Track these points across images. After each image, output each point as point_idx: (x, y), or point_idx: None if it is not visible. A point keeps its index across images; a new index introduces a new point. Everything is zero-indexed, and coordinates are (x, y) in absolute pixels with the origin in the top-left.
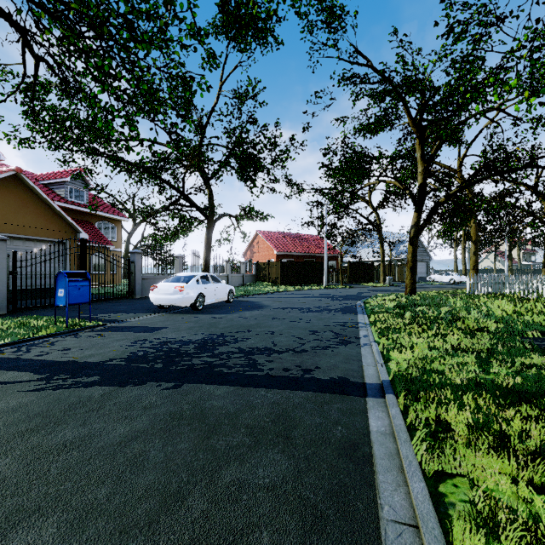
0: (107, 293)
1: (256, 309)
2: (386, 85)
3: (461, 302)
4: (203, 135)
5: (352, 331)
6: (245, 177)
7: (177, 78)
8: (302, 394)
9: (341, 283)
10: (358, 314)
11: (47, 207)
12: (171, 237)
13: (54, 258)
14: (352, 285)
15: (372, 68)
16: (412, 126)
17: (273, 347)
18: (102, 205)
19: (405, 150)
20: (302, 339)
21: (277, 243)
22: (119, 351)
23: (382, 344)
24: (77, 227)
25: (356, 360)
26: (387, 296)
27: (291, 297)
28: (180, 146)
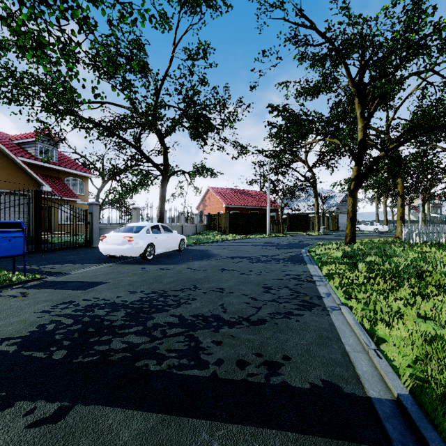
0: (64, 242)
1: (206, 259)
2: (330, 43)
3: (413, 253)
4: (157, 94)
5: (310, 287)
6: (197, 136)
7: (132, 41)
8: (276, 442)
9: (282, 232)
10: (307, 264)
11: (9, 161)
12: (130, 190)
13: (4, 208)
14: (291, 234)
15: (315, 30)
16: (352, 86)
17: (223, 315)
18: (71, 163)
19: (342, 112)
20: (256, 300)
21: (225, 197)
22: (26, 322)
23: (354, 309)
24: (39, 181)
25: (333, 339)
26: (329, 245)
27: (239, 245)
28: (133, 102)
